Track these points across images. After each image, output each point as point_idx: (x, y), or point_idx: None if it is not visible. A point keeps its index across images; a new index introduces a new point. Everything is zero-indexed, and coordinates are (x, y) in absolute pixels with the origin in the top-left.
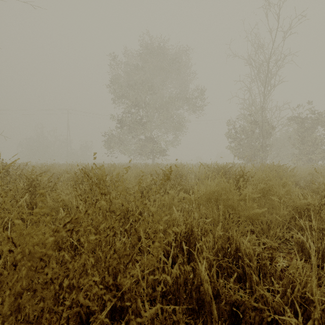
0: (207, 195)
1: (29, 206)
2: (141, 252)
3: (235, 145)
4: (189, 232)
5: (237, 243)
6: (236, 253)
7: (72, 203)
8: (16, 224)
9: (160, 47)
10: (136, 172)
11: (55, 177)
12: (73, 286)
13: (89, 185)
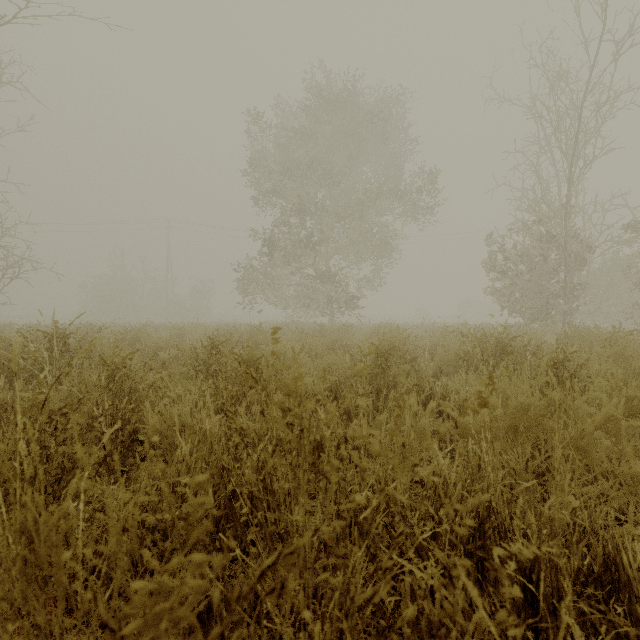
0: (511, 416)
1: (118, 439)
2: (354, 542)
3: (505, 286)
4: (480, 511)
5: (609, 546)
6: (604, 570)
7: (198, 421)
8: (111, 530)
9: (347, 91)
10: (310, 345)
11: (150, 354)
12: (221, 639)
13: (260, 403)
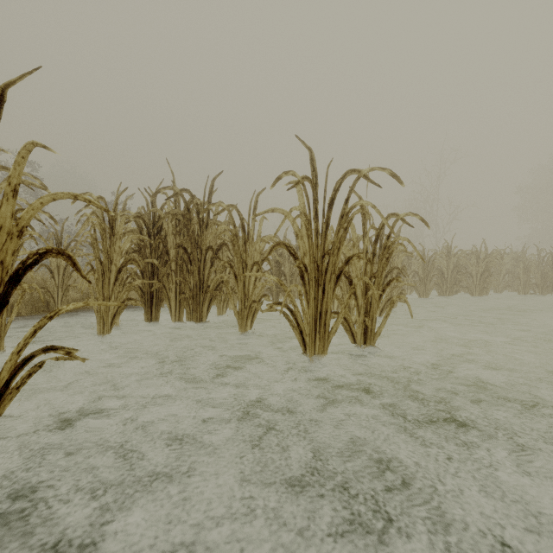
0: None
1: None
2: None
3: None
4: None
5: None
6: None
7: None
8: None
9: None
10: None
11: None
12: None
13: None
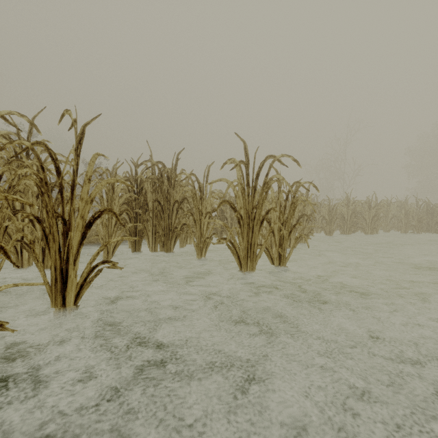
0: None
1: None
2: None
3: None
4: None
5: None
6: None
7: None
8: None
9: None
10: None
11: None
12: None
13: None
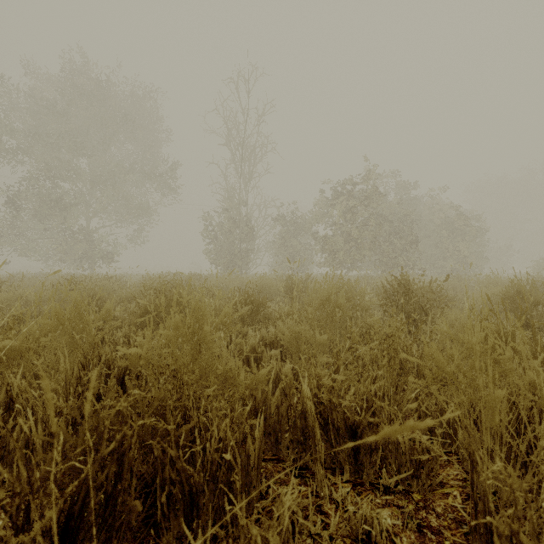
0: None
1: None
2: None
3: (214, 248)
4: None
5: None
6: None
7: None
8: None
9: (99, 81)
10: None
11: None
12: None
13: None
